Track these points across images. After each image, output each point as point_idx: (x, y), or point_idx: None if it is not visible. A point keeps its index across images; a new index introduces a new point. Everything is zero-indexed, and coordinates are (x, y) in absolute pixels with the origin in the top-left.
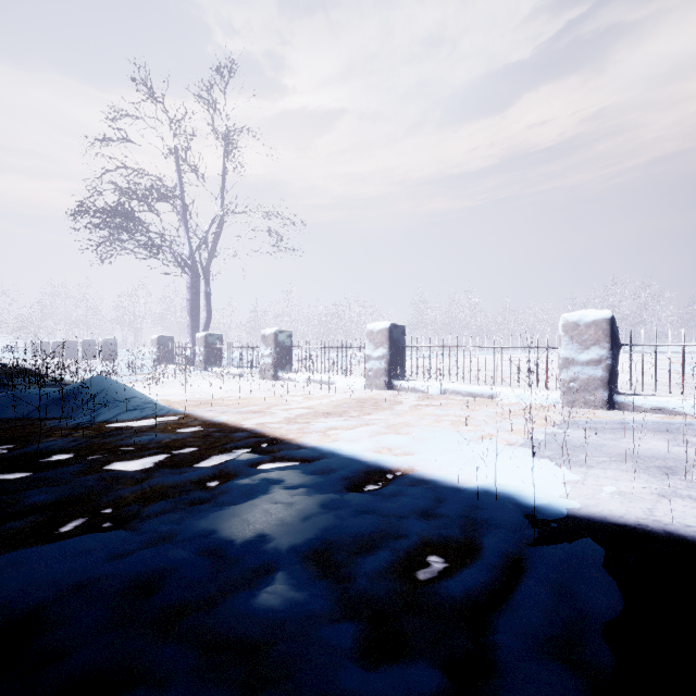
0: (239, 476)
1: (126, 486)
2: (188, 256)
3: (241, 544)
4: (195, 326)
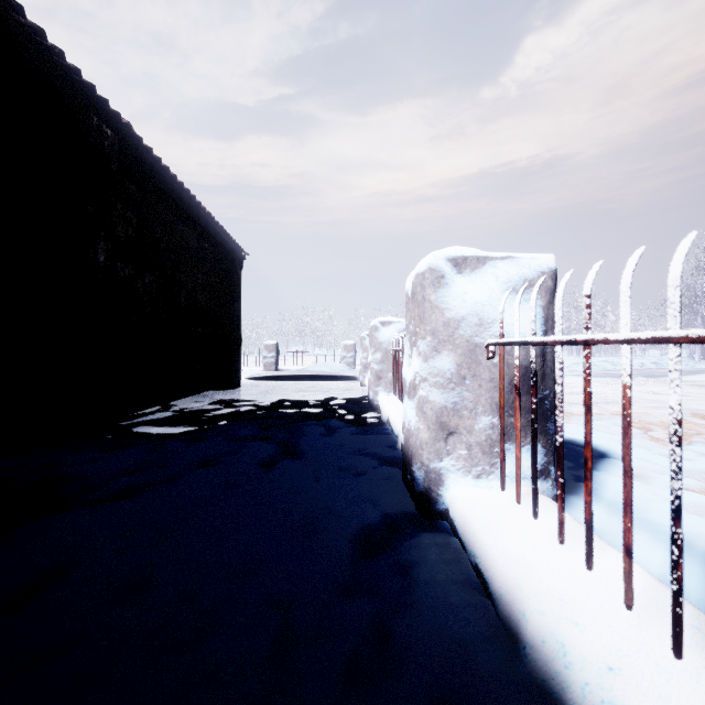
0: None
1: None
2: None
3: None
4: None
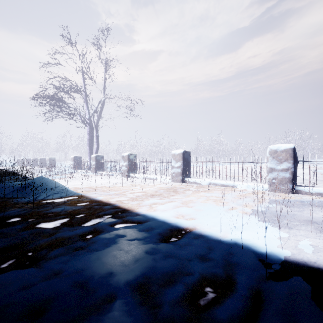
0: (103, 232)
1: (43, 238)
2: (88, 118)
3: (98, 279)
4: (91, 151)
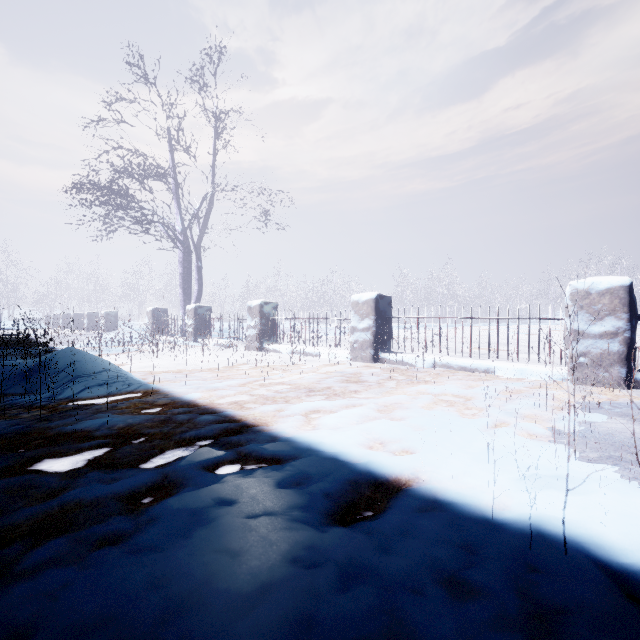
0: (185, 489)
1: (30, 504)
2: (180, 231)
3: None
4: (187, 299)
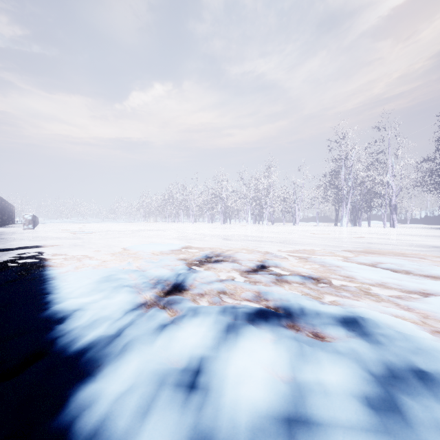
0: None
1: None
2: None
3: None
4: None
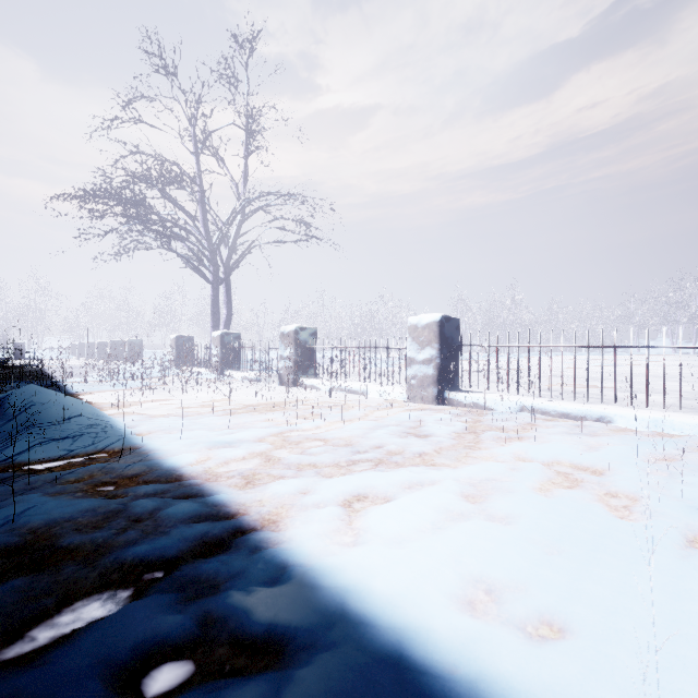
0: None
1: None
2: (206, 247)
3: None
4: (214, 325)
